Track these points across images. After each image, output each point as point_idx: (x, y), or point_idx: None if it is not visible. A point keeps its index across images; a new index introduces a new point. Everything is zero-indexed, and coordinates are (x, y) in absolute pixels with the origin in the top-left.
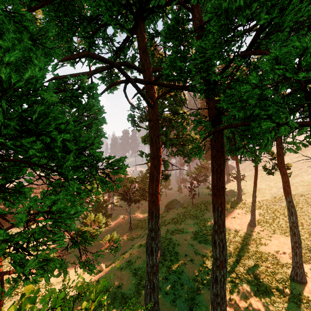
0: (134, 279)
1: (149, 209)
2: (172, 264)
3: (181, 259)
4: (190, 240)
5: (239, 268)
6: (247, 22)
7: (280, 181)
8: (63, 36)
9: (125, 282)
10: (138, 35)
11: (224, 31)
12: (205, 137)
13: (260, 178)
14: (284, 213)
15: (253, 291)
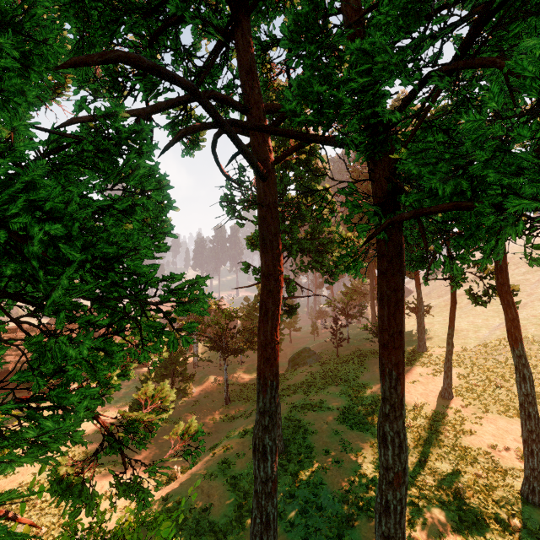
0: (232, 496)
1: (259, 372)
2: (301, 468)
3: (319, 459)
4: (335, 423)
5: (426, 477)
6: (456, 1)
7: (493, 315)
8: (94, 42)
9: (216, 501)
10: (238, 41)
11: (411, 17)
12: (372, 235)
13: (458, 310)
14: (504, 375)
15: (452, 522)
